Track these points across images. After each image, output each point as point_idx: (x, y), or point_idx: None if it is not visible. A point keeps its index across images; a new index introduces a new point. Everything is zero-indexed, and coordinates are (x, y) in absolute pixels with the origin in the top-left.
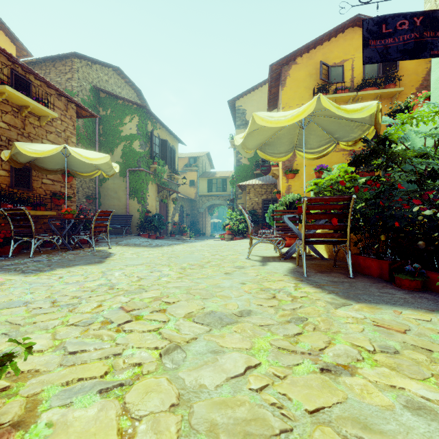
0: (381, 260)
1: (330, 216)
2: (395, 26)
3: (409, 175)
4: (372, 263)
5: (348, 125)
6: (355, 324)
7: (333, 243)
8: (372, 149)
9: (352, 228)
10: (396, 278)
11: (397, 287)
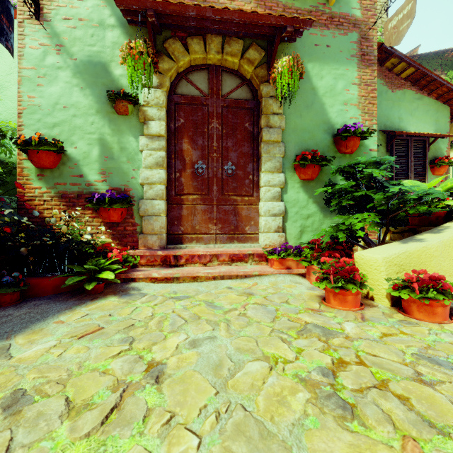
0: None
1: None
2: None
3: None
4: None
5: None
6: (70, 349)
7: None
8: None
9: None
10: None
11: None
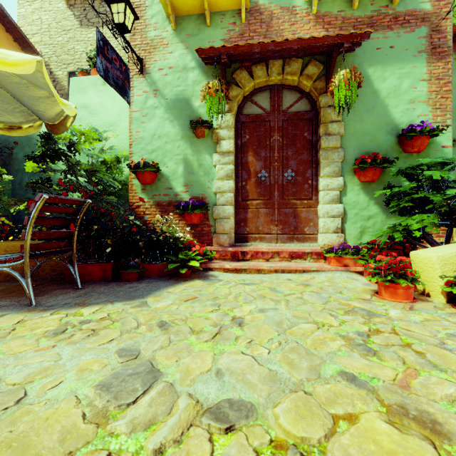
0: (105, 264)
1: (60, 221)
2: (112, 57)
3: (95, 187)
4: (94, 269)
5: (11, 104)
6: (182, 306)
7: (56, 254)
8: (57, 149)
9: (80, 234)
10: (125, 274)
11: (127, 281)
